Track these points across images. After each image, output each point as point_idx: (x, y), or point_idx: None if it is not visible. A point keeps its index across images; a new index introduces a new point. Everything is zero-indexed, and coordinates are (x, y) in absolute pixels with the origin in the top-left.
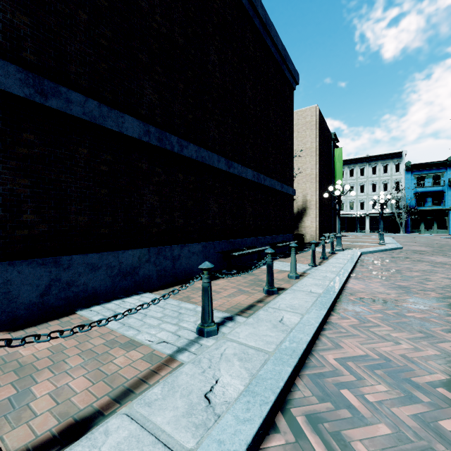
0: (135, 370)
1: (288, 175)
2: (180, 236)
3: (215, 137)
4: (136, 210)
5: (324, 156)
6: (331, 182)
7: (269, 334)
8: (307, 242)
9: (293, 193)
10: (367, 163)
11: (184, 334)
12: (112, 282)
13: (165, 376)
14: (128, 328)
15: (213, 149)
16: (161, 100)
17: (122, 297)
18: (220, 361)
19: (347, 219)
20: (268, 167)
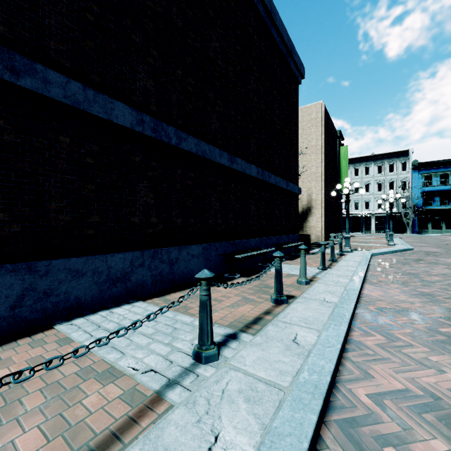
0: (109, 416)
1: (293, 172)
2: (178, 237)
3: (216, 130)
4: (128, 208)
5: (329, 154)
6: (336, 181)
7: (282, 359)
8: (312, 243)
9: (299, 191)
10: (372, 161)
11: (178, 359)
12: (99, 289)
13: (147, 427)
14: (111, 349)
15: (215, 143)
16: (157, 87)
17: (111, 306)
18: (222, 403)
19: (351, 219)
20: (273, 164)
